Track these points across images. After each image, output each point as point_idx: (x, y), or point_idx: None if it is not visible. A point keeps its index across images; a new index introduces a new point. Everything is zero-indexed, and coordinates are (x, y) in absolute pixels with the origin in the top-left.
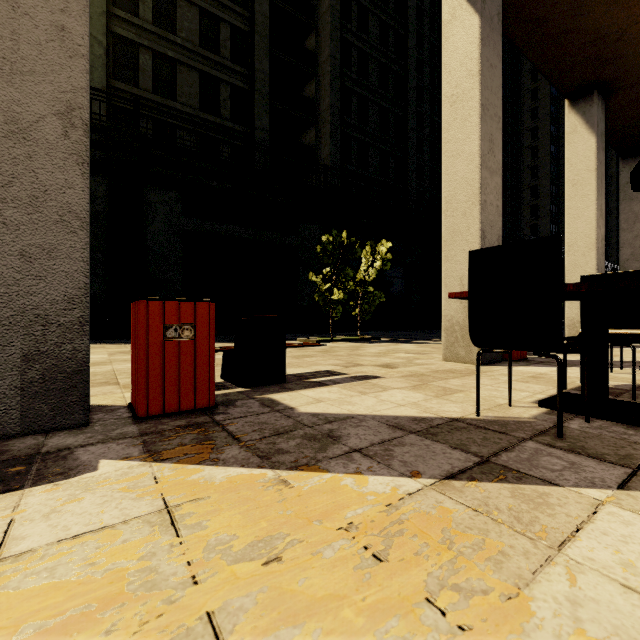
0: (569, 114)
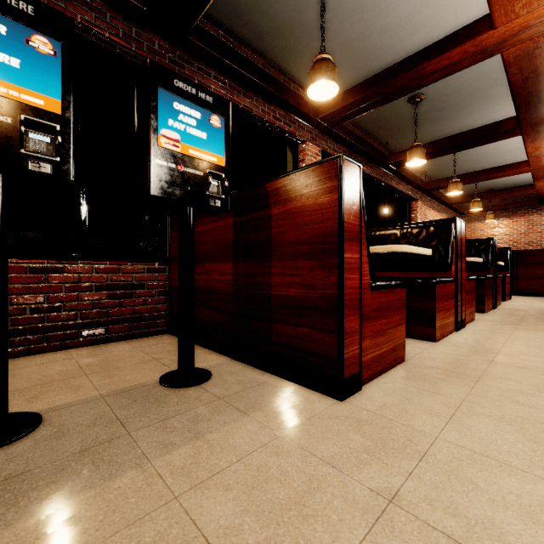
0: (288, 151)
